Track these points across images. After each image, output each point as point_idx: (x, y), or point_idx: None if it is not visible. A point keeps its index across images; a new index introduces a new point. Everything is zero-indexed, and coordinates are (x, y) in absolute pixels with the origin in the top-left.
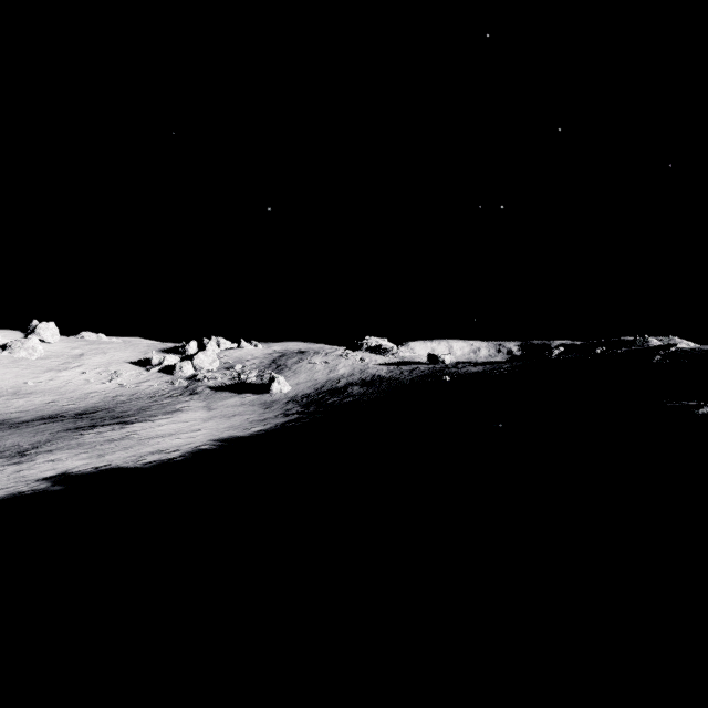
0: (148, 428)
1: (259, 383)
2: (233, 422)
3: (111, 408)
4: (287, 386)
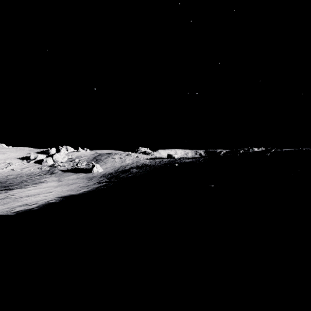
0: (22, 192)
1: (87, 168)
2: (71, 187)
3: (3, 182)
4: (100, 169)
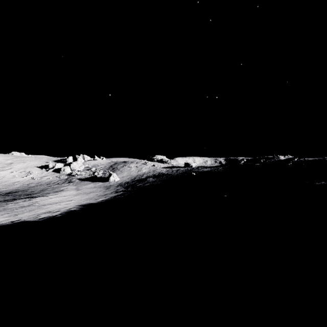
0: (44, 200)
1: (103, 176)
2: (89, 196)
3: (25, 190)
4: (117, 178)
